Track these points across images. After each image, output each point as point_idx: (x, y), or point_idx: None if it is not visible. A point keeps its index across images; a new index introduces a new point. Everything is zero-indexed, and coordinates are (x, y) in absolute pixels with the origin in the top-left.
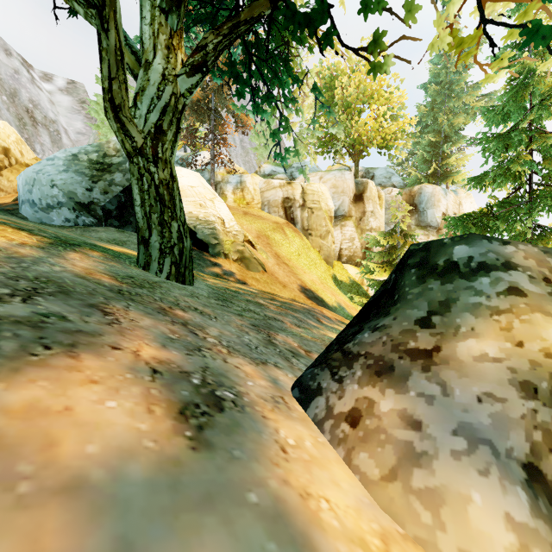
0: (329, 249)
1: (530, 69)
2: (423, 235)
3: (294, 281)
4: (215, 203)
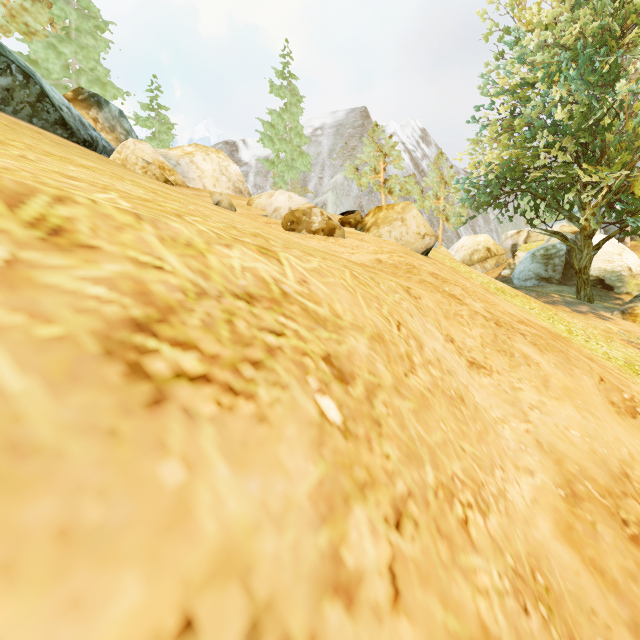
0: None
1: None
2: None
3: None
4: (622, 256)
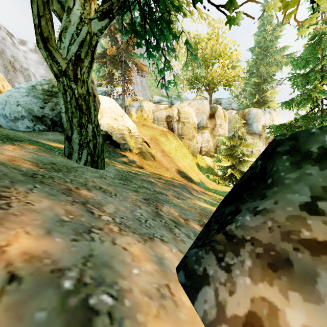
0: (194, 147)
1: (322, 32)
2: (251, 139)
3: (173, 166)
4: (124, 118)
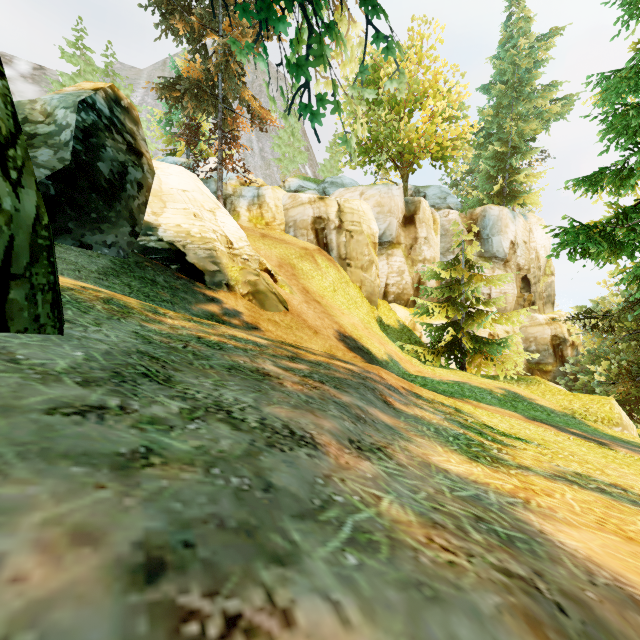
0: (373, 284)
1: None
2: (488, 269)
3: (329, 325)
4: (217, 215)
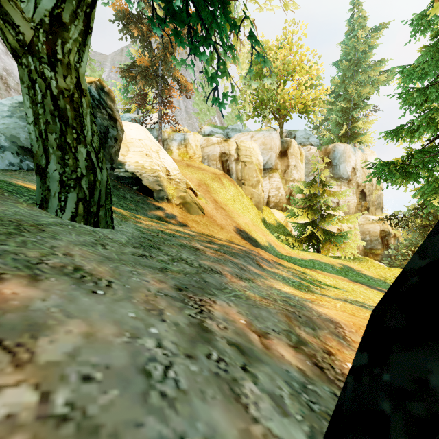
0: (259, 196)
1: None
2: (337, 185)
3: (230, 223)
4: (160, 154)
